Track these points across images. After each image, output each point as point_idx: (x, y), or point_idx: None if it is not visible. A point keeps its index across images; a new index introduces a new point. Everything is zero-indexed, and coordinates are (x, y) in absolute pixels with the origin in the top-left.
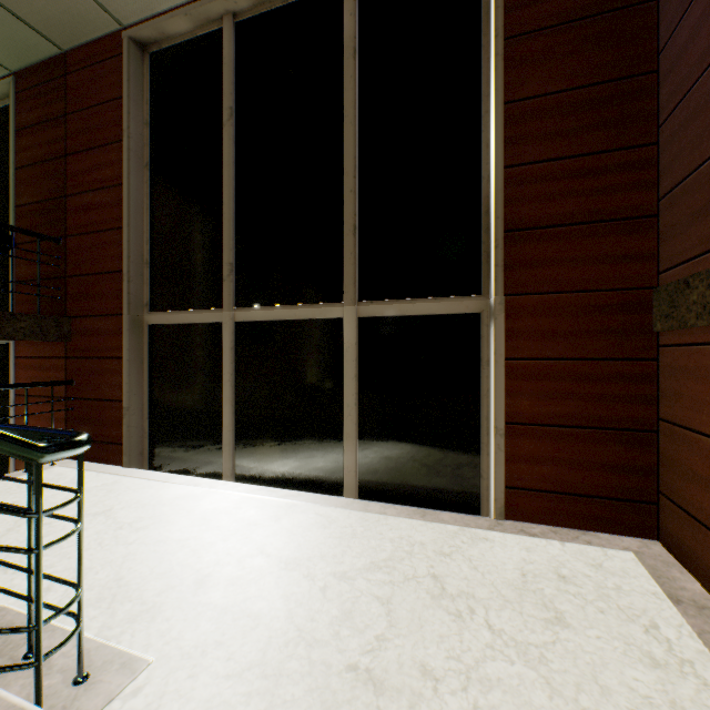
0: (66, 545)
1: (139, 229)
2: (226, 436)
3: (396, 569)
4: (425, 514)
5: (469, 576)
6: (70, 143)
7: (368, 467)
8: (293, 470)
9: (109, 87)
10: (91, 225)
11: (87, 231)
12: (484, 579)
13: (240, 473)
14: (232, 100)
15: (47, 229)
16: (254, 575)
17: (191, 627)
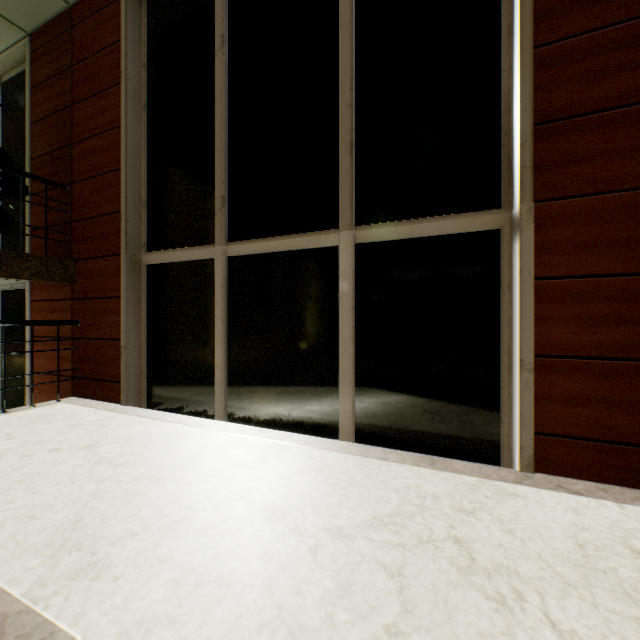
0: (37, 478)
1: (136, 170)
2: (218, 374)
3: (406, 528)
4: (434, 461)
5: (505, 543)
6: (76, 93)
7: (366, 408)
8: (285, 411)
9: (109, 32)
10: (93, 170)
11: (90, 176)
12: (526, 549)
13: (232, 413)
14: (224, 28)
15: (56, 177)
16: (231, 525)
17: (140, 591)
